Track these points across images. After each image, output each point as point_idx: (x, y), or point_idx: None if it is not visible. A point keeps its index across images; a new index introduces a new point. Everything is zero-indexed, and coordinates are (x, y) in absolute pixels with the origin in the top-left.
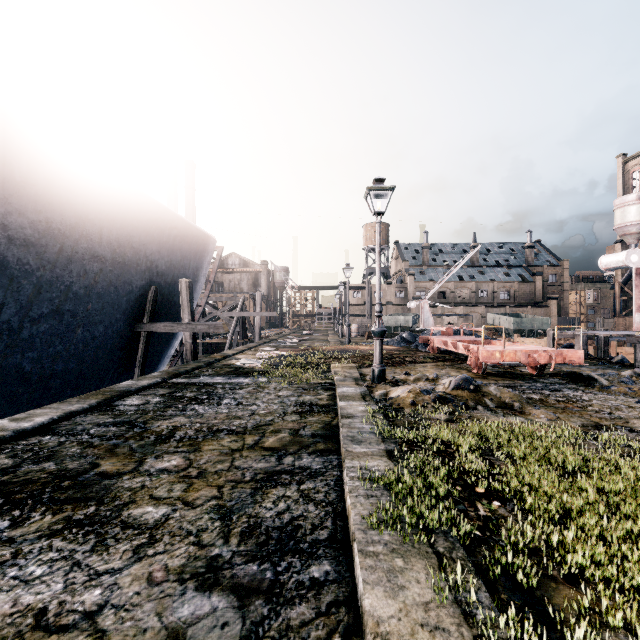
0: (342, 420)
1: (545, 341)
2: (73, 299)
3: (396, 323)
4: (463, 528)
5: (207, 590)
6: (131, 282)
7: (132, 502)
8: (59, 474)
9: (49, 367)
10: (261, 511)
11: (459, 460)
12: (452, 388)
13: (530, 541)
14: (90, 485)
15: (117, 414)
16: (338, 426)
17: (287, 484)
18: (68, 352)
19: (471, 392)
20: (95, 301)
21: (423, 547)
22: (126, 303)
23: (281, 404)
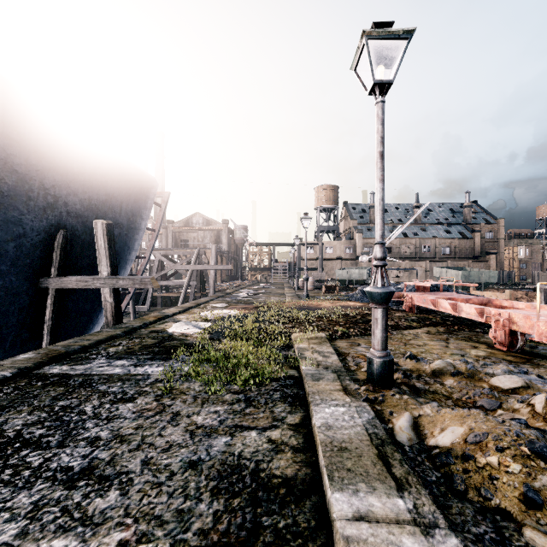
0: None
1: (506, 295)
2: None
3: (350, 276)
4: None
5: None
6: (20, 222)
7: None
8: None
9: None
10: None
11: None
12: None
13: None
14: None
15: None
16: None
17: None
18: None
19: None
20: None
21: None
22: (16, 250)
23: (184, 478)
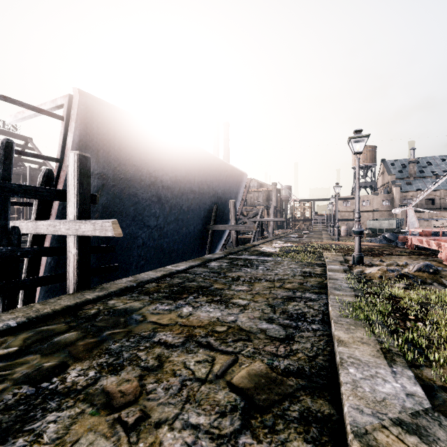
0: (329, 280)
1: None
2: (182, 213)
3: (380, 226)
4: (389, 322)
5: (270, 323)
6: (206, 203)
7: (232, 298)
8: (200, 286)
9: (172, 246)
10: (287, 308)
11: (400, 302)
12: (414, 270)
13: (433, 337)
14: (214, 291)
15: (210, 268)
16: (327, 284)
17: (299, 301)
18: (179, 239)
19: (430, 274)
20: (191, 214)
21: (366, 326)
22: (203, 214)
23: (292, 271)
